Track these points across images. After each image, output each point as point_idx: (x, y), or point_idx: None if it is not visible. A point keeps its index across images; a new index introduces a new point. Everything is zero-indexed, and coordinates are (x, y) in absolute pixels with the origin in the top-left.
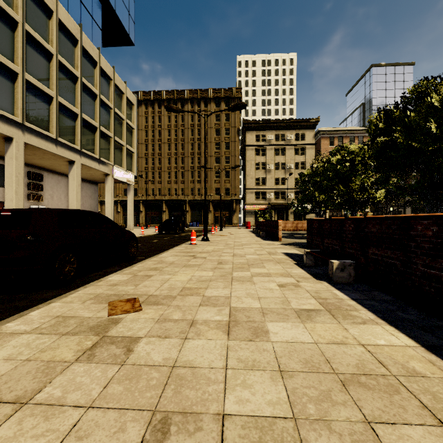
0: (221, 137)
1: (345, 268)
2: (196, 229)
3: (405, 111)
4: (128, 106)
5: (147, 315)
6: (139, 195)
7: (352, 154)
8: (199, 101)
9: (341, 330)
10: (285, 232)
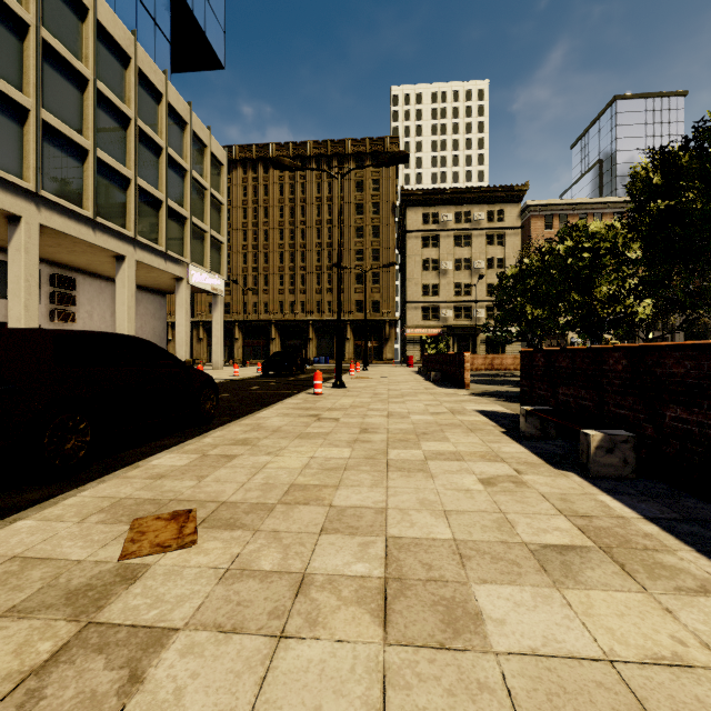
0: (365, 218)
1: (614, 448)
2: (324, 368)
3: (700, 153)
4: (214, 168)
5: (205, 559)
6: (233, 313)
7: (594, 237)
8: (330, 159)
9: (659, 615)
10: (473, 373)
